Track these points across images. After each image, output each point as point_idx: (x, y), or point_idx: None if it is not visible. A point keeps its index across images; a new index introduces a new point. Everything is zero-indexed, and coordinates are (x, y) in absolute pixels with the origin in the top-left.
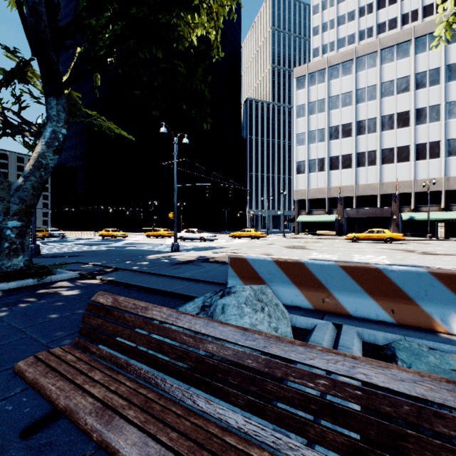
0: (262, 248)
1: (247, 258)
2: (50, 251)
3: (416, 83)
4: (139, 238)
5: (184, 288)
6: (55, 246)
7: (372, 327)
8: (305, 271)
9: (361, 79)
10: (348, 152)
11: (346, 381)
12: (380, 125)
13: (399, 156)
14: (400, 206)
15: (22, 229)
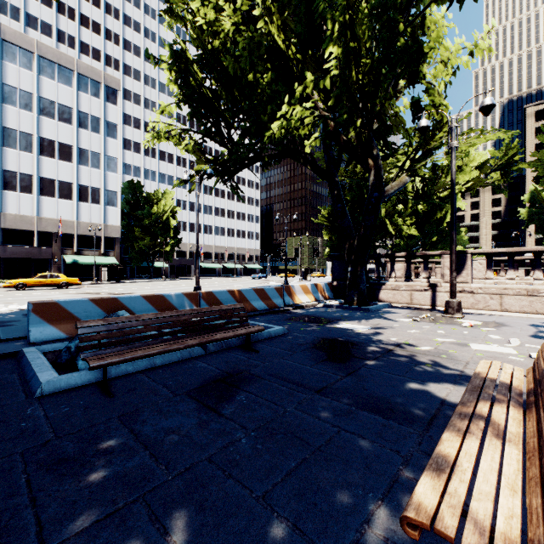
0: None
1: (59, 301)
2: None
3: (79, 121)
4: None
5: None
6: None
7: None
8: (118, 303)
9: (11, 73)
10: None
11: (222, 310)
12: (38, 147)
13: (62, 191)
14: (62, 247)
15: None
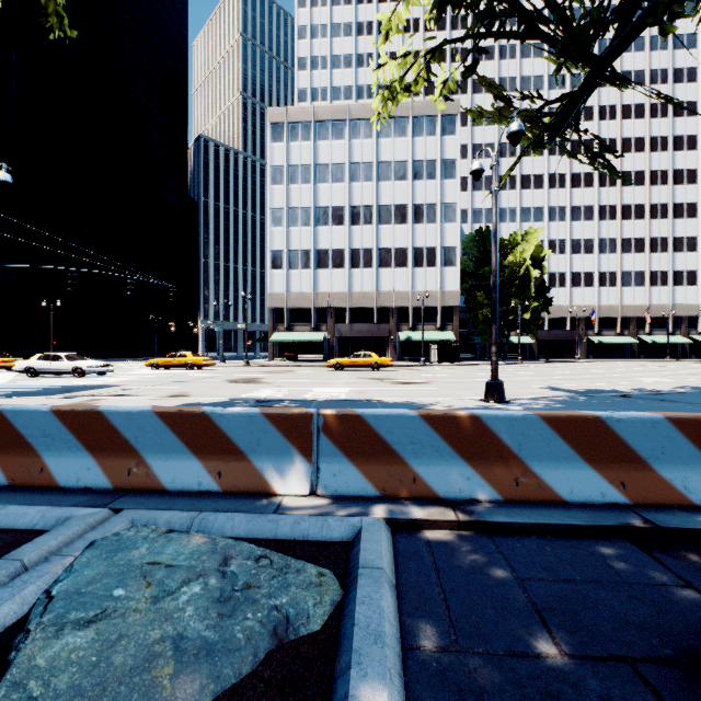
0: (187, 384)
1: (4, 409)
2: None
3: (414, 173)
4: None
5: None
6: None
7: (179, 504)
8: (104, 425)
9: (356, 150)
10: (341, 247)
11: None
12: (377, 217)
13: (397, 260)
14: (398, 323)
15: None
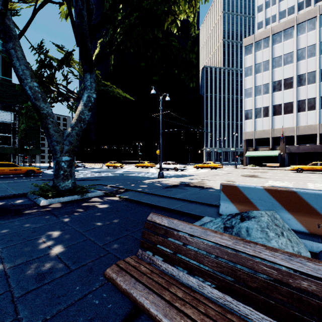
0: (223, 176)
1: (238, 185)
2: (80, 176)
3: None
4: (131, 168)
5: (182, 206)
6: (81, 172)
7: None
8: (297, 198)
9: (301, 41)
10: (290, 101)
11: None
12: (319, 77)
13: None
14: None
15: (70, 162)
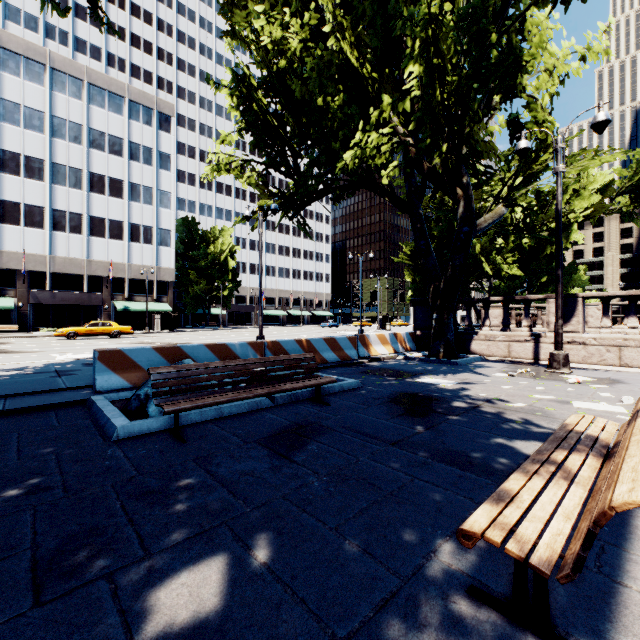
0: None
1: (123, 349)
2: None
3: (131, 152)
4: None
5: (13, 404)
6: None
7: None
8: (181, 352)
9: (60, 104)
10: (38, 203)
11: (291, 360)
12: (88, 183)
13: (112, 231)
14: (113, 293)
15: None
